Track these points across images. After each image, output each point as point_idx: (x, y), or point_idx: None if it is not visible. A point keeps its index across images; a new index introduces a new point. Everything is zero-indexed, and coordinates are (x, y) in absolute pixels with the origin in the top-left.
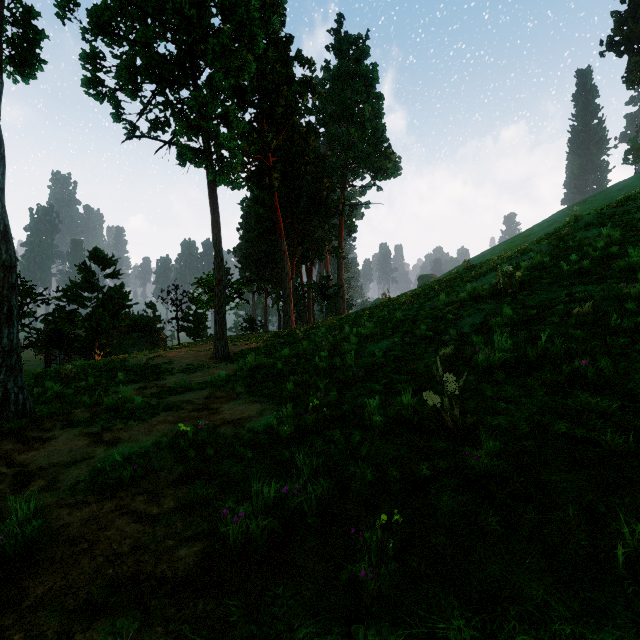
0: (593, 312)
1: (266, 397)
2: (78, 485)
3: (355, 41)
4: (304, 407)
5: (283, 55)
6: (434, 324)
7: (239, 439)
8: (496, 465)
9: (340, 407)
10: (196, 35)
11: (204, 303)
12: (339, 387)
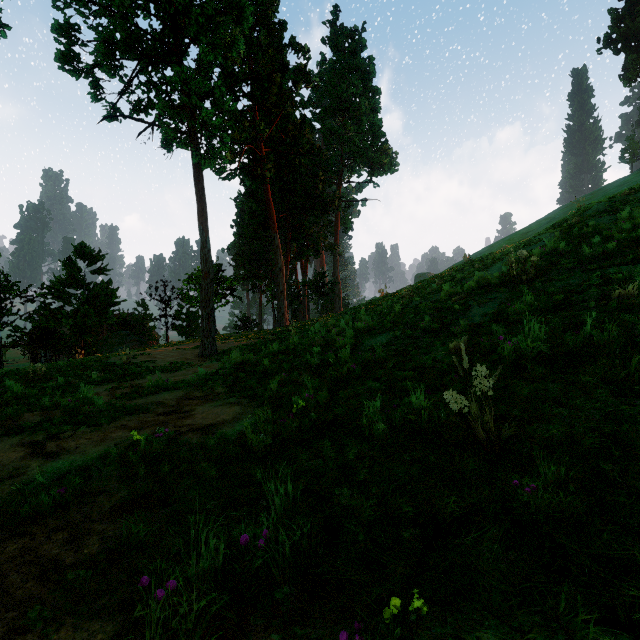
0: (637, 294)
1: (247, 398)
2: None
3: (351, 33)
4: (288, 410)
5: (276, 41)
6: (439, 315)
7: (204, 451)
8: (563, 502)
9: (332, 410)
10: (179, 5)
11: (193, 299)
12: (331, 386)
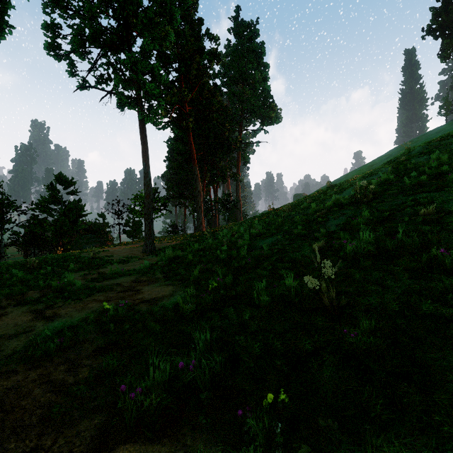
0: (436, 213)
1: (178, 281)
2: (14, 355)
3: (248, 25)
4: (206, 289)
5: (196, 32)
6: (307, 225)
7: (151, 315)
8: (372, 342)
9: (234, 289)
10: (129, 11)
11: (138, 212)
12: (234, 273)
